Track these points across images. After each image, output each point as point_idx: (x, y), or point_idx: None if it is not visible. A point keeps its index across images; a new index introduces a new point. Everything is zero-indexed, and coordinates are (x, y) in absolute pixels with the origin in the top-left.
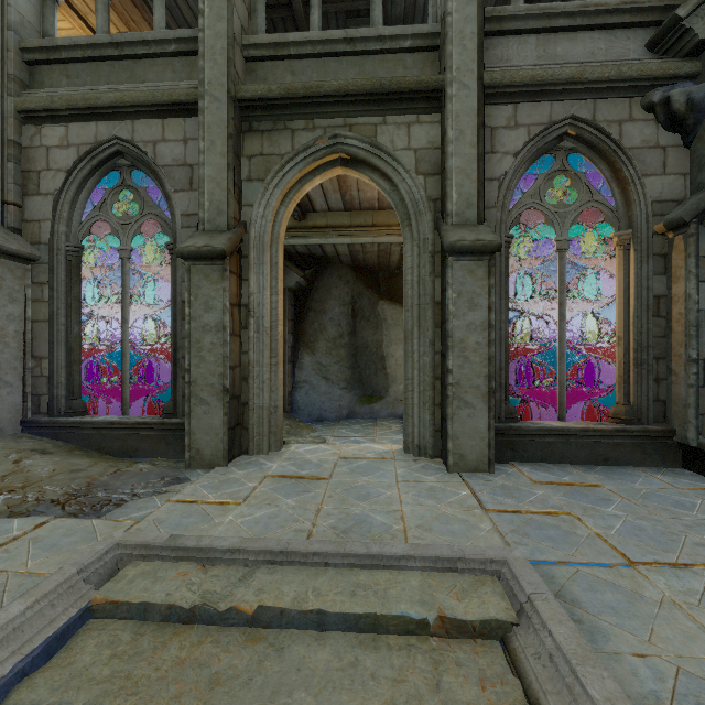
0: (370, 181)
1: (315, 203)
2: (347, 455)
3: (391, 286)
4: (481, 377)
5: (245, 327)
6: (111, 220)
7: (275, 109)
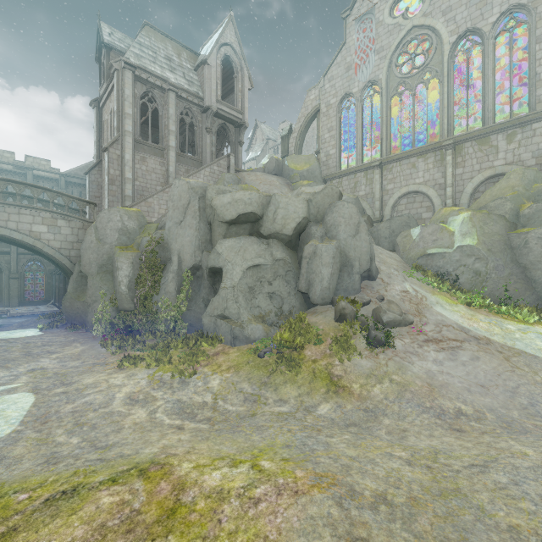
0: None
1: None
2: None
3: None
4: (17, 294)
5: None
6: None
7: None
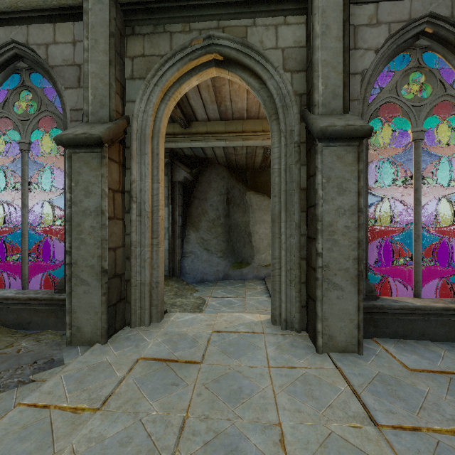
0: (241, 80)
1: (197, 113)
2: (220, 328)
3: (255, 181)
4: (350, 260)
5: (128, 211)
6: (13, 117)
7: (155, 13)
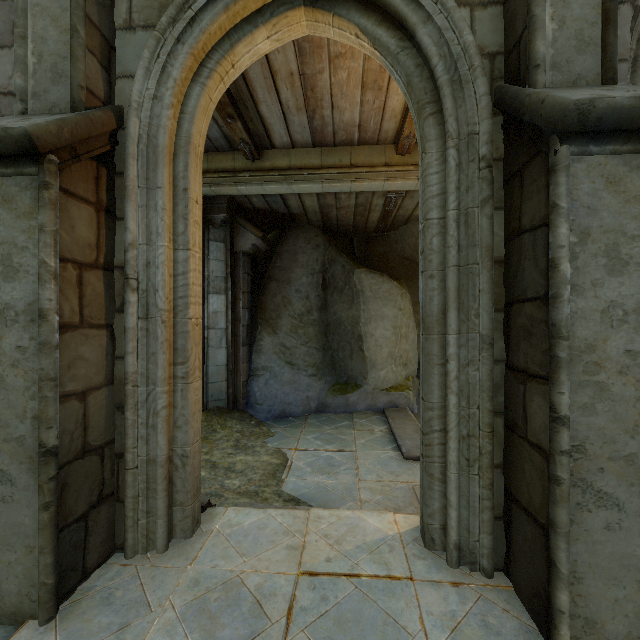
0: (359, 36)
1: (273, 132)
2: (316, 563)
3: (368, 253)
4: (639, 434)
5: (120, 309)
6: None
7: None
